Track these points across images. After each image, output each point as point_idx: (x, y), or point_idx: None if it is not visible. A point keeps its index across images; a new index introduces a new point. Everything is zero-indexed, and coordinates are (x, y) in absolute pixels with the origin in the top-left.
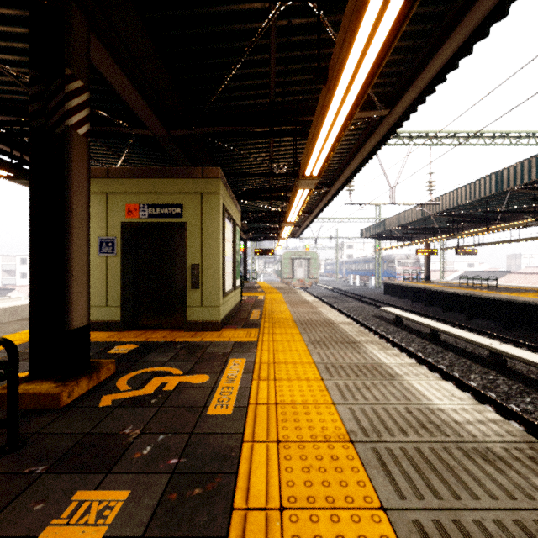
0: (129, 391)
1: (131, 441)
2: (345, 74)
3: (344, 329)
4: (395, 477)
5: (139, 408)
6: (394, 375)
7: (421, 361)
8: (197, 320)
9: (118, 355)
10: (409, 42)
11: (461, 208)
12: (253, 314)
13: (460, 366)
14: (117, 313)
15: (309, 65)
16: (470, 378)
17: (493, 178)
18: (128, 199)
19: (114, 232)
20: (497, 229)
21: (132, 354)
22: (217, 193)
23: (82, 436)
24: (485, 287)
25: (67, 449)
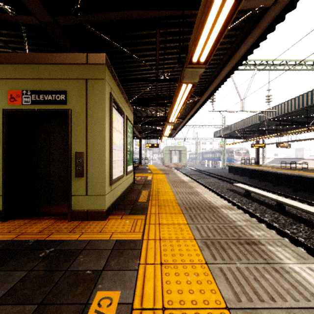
0: None
1: None
2: None
3: (229, 215)
4: None
5: None
6: None
7: (281, 232)
8: (82, 209)
9: None
10: None
11: (286, 115)
12: (142, 195)
13: None
14: None
15: None
16: None
17: None
18: (10, 85)
19: None
20: None
21: None
22: (102, 79)
23: None
24: (298, 168)
25: None
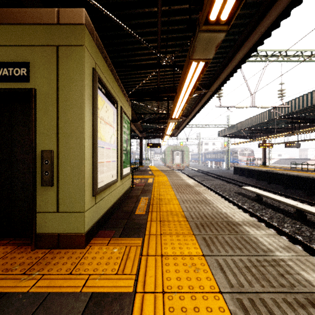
0: None
1: None
2: None
3: (259, 239)
4: None
5: None
6: None
7: (309, 249)
8: (51, 232)
9: None
10: None
11: (299, 112)
12: (140, 204)
13: None
14: None
15: None
16: None
17: None
18: None
19: None
20: None
21: None
22: (80, 46)
23: None
24: (310, 170)
25: None
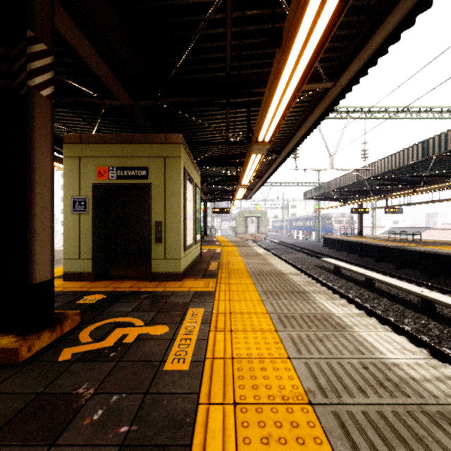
0: (90, 343)
1: (83, 403)
2: (299, 35)
3: (293, 279)
4: (362, 450)
5: (96, 363)
6: (344, 326)
7: (359, 306)
8: (161, 271)
9: (86, 305)
10: (354, 17)
11: (390, 173)
12: (211, 265)
13: (394, 312)
14: (88, 265)
15: (262, 40)
16: (404, 322)
17: (419, 147)
18: (98, 162)
19: (86, 192)
20: (422, 191)
21: (99, 304)
22: (178, 157)
23: (34, 397)
24: (410, 240)
25: (15, 413)
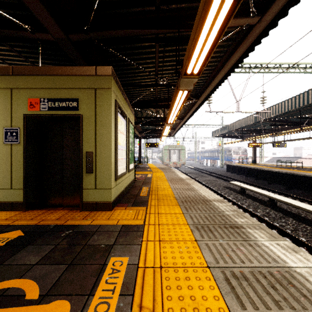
0: None
1: None
2: None
3: (219, 207)
4: None
5: None
6: None
7: (270, 225)
8: (92, 201)
9: None
10: None
11: (281, 116)
12: (143, 191)
13: (303, 231)
14: (20, 194)
15: None
16: None
17: (310, 93)
18: (30, 94)
19: (18, 123)
20: (308, 129)
21: (6, 248)
22: (109, 89)
23: None
24: (293, 167)
25: None
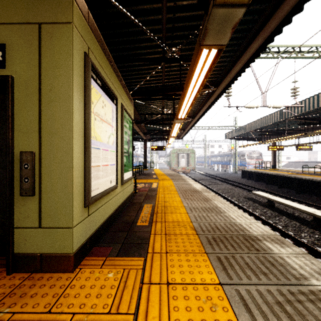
0: None
1: None
2: None
3: (286, 260)
4: None
5: None
6: None
7: None
8: (32, 252)
9: None
10: None
11: (313, 113)
12: (143, 213)
13: None
14: None
15: None
16: None
17: None
18: None
19: None
20: None
21: None
22: (67, 24)
23: None
24: None
25: None
